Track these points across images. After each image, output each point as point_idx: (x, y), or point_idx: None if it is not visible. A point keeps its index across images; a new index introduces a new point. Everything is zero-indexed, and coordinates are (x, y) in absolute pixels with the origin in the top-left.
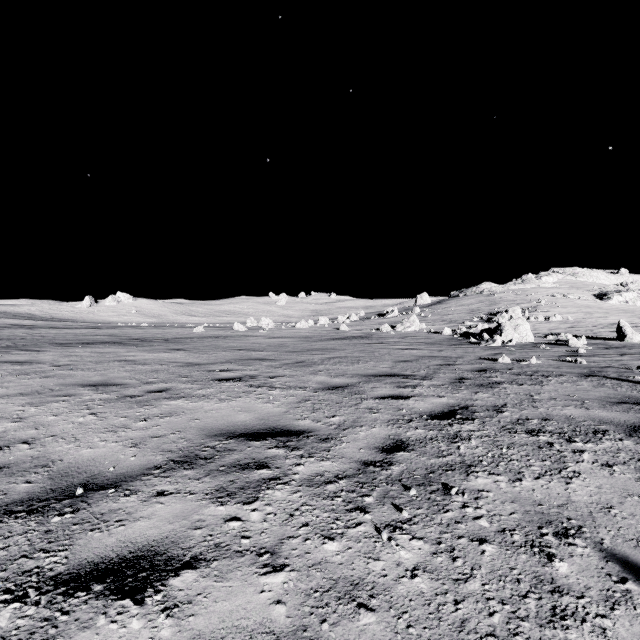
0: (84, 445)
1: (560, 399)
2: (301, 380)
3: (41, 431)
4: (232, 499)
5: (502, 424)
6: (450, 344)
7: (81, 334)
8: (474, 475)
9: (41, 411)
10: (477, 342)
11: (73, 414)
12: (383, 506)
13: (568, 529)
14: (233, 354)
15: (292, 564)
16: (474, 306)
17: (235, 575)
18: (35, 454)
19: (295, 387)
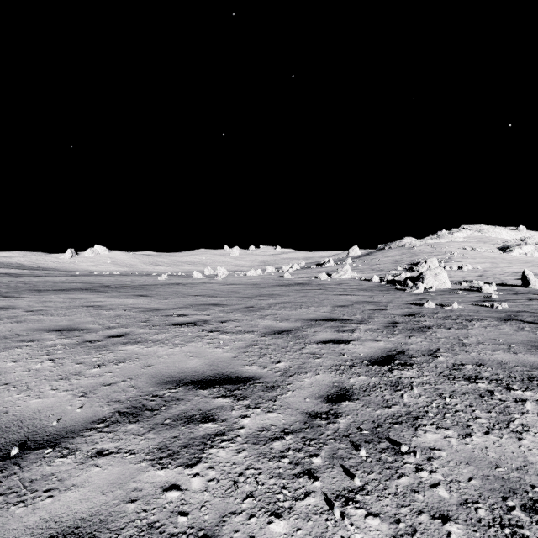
0: (34, 394)
1: (488, 343)
2: (250, 324)
3: None
4: (173, 460)
5: (440, 370)
6: (379, 290)
7: (60, 281)
8: (422, 429)
9: (2, 357)
10: (402, 288)
11: (32, 360)
12: (332, 469)
13: (535, 501)
14: (190, 300)
15: None
16: (397, 257)
17: None
18: None
19: (244, 331)
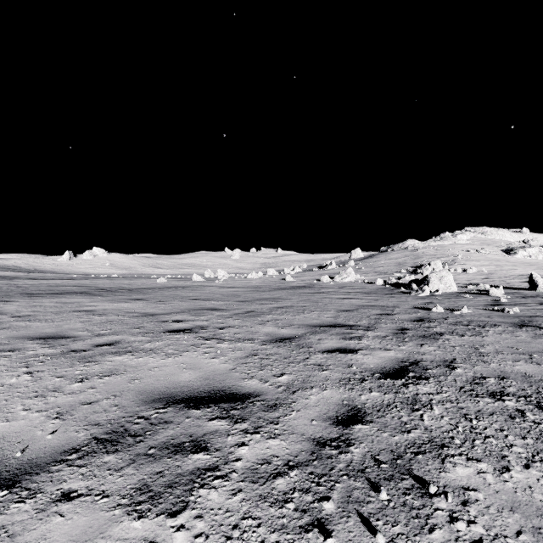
0: (2, 416)
1: (506, 352)
2: (250, 331)
3: None
4: (154, 506)
5: (459, 384)
6: (384, 293)
7: (54, 285)
8: (450, 461)
9: None
10: (407, 291)
11: (8, 373)
12: (348, 519)
13: None
14: (188, 304)
15: None
16: (401, 260)
17: None
18: None
19: (243, 339)
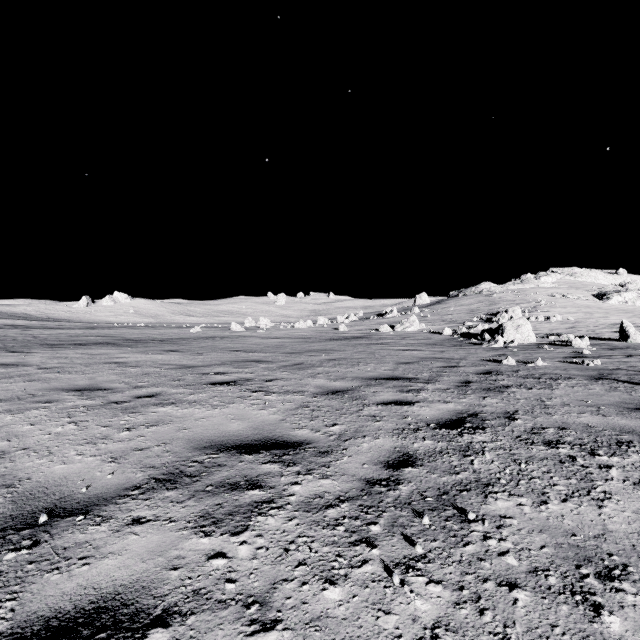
0: (58, 460)
1: (574, 405)
2: (299, 384)
3: (13, 443)
4: (218, 528)
5: (516, 434)
6: (451, 345)
7: (75, 335)
8: (493, 497)
9: (17, 419)
10: (478, 343)
11: (52, 423)
12: (392, 537)
13: (611, 568)
14: (229, 355)
15: (285, 619)
16: (473, 306)
17: (215, 636)
18: (1, 471)
19: (292, 392)
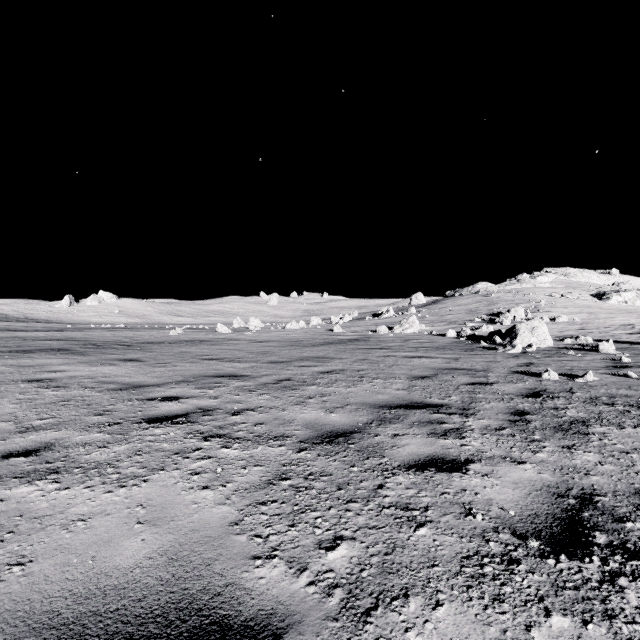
0: None
1: None
2: (280, 419)
3: None
4: None
5: None
6: (462, 350)
7: (32, 338)
8: None
9: None
10: (490, 347)
11: None
12: None
13: None
14: (199, 367)
15: None
16: (472, 306)
17: None
18: None
19: (268, 437)
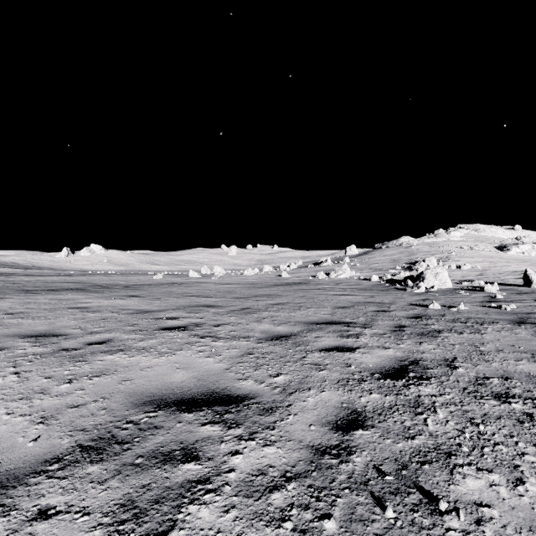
0: None
1: (508, 351)
2: (245, 329)
3: None
4: (138, 526)
5: (462, 385)
6: (379, 290)
7: (51, 281)
8: (459, 472)
9: None
10: (402, 288)
11: None
12: None
13: None
14: (184, 300)
15: None
16: (395, 256)
17: None
18: None
19: (239, 337)
